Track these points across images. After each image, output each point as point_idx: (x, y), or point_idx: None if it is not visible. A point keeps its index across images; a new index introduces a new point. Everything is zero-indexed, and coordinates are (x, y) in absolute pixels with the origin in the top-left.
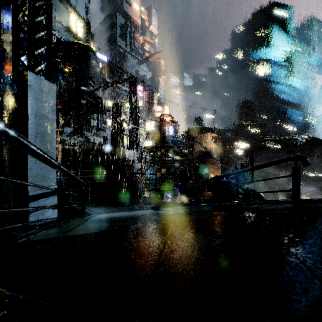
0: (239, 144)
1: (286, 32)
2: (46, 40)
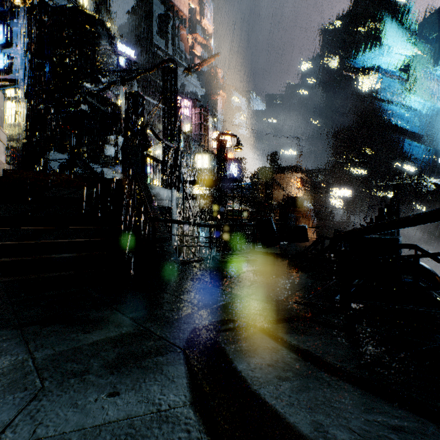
0: (336, 191)
1: (403, 26)
2: None
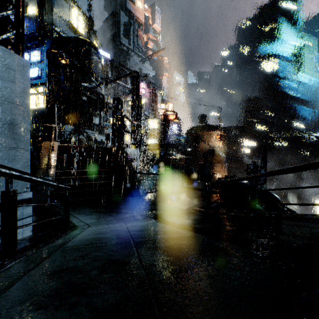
0: (245, 142)
1: (294, 25)
2: (15, 1)
